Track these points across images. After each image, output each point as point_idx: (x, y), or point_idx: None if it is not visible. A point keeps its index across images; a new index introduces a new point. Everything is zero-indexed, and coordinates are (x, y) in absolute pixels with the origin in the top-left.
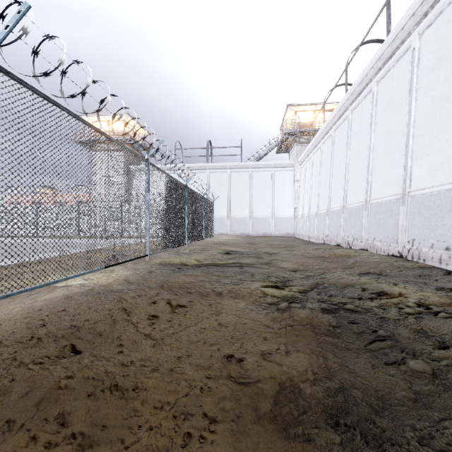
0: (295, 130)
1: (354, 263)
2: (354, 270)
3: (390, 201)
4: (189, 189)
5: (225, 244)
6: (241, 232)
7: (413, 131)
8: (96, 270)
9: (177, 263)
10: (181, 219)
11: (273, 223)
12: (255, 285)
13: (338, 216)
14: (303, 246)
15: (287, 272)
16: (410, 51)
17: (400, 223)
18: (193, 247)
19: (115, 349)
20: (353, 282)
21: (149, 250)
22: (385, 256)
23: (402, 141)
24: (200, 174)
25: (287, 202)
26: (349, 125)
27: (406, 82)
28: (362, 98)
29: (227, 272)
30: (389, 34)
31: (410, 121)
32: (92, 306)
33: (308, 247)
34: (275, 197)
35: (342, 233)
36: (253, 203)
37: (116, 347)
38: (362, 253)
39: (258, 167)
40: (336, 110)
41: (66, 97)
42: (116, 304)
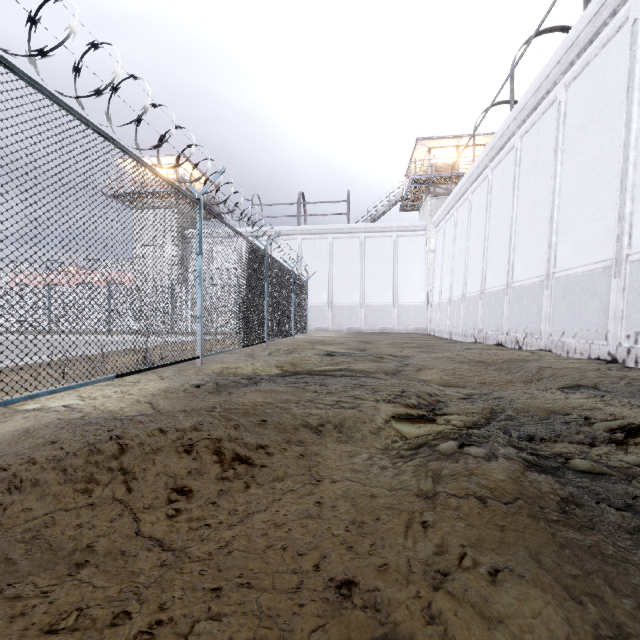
0: (429, 175)
1: (540, 371)
2: (546, 383)
3: (591, 272)
4: (270, 258)
5: (325, 342)
6: (348, 326)
7: (635, 154)
8: (97, 382)
9: (248, 370)
10: (257, 302)
11: (396, 313)
12: (383, 410)
13: (499, 300)
14: (445, 345)
15: (433, 385)
16: (628, 26)
17: (612, 306)
18: (277, 347)
19: (65, 572)
20: (559, 405)
21: (201, 349)
22: (584, 360)
23: (613, 174)
24: (289, 241)
25: (417, 282)
26: (516, 159)
27: (620, 78)
28: (539, 115)
29: (330, 386)
30: (590, 4)
31: (629, 140)
32: (57, 455)
33: (454, 347)
34: (399, 275)
35: (505, 326)
36: (366, 283)
37: (70, 564)
38: (544, 355)
39: (374, 231)
40: (495, 138)
41: (29, 56)
42: (110, 449)
